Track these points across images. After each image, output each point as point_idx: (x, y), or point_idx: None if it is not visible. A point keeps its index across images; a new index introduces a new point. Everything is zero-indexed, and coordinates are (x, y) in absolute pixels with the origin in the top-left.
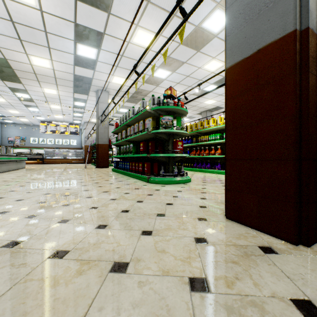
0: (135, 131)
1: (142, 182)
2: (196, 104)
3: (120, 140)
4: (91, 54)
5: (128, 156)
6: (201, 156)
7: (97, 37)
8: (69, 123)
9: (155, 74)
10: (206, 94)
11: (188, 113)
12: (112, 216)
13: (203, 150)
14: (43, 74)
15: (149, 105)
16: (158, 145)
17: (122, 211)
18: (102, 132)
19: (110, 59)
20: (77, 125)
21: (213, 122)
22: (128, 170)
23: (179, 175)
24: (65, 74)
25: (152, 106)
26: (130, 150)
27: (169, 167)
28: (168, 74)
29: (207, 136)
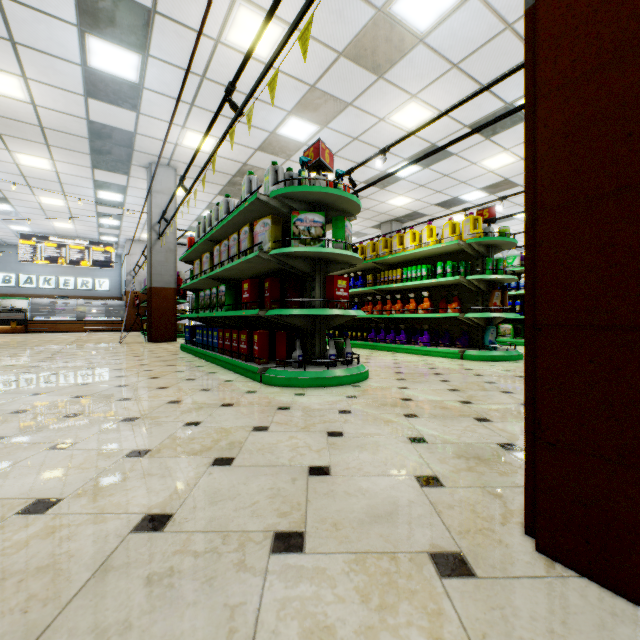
0: (232, 252)
1: (246, 382)
2: (372, 205)
3: (197, 277)
4: (127, 67)
5: (215, 315)
6: (385, 316)
7: (138, 20)
8: (89, 241)
9: (283, 130)
10: (392, 184)
11: (354, 225)
12: (82, 566)
13: (390, 303)
14: (9, 116)
15: (265, 186)
16: (287, 287)
17: (139, 525)
18: (161, 261)
19: (174, 84)
20: (110, 245)
21: (412, 240)
22: (216, 349)
23: (339, 362)
24: (65, 119)
25: (272, 189)
26: (220, 300)
27: (316, 343)
28: (312, 132)
29: (400, 271)
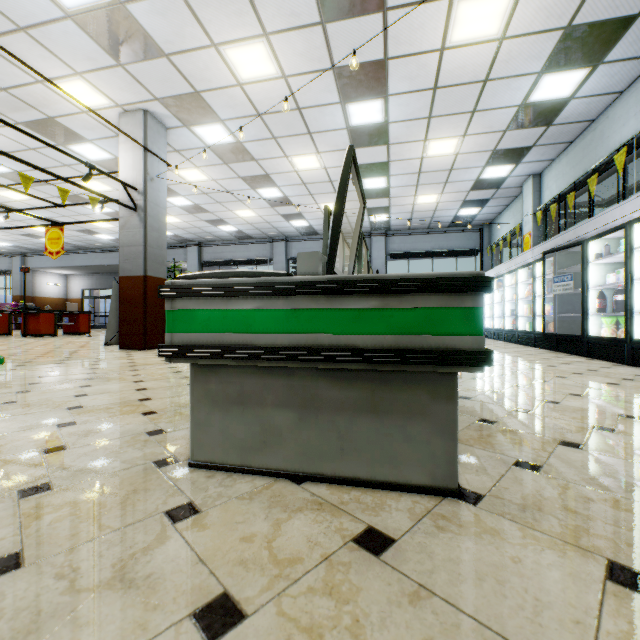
0: None
1: None
2: None
3: None
4: None
5: None
6: None
7: None
8: None
9: None
10: None
11: None
12: None
13: None
14: None
15: None
16: None
17: None
18: None
19: None
20: None
21: None
22: None
23: None
24: None
25: None
26: None
27: None
28: None
29: None
